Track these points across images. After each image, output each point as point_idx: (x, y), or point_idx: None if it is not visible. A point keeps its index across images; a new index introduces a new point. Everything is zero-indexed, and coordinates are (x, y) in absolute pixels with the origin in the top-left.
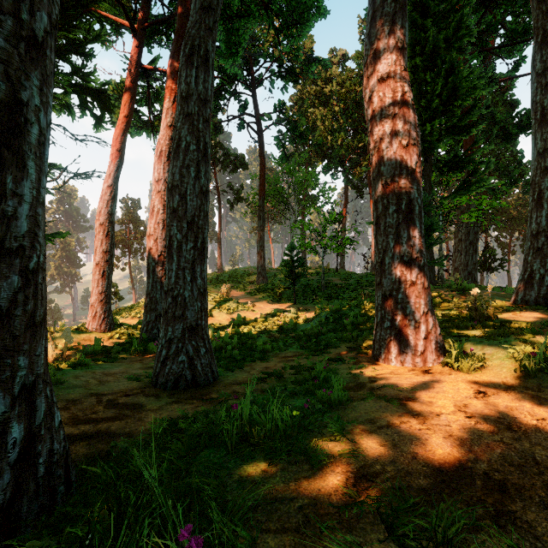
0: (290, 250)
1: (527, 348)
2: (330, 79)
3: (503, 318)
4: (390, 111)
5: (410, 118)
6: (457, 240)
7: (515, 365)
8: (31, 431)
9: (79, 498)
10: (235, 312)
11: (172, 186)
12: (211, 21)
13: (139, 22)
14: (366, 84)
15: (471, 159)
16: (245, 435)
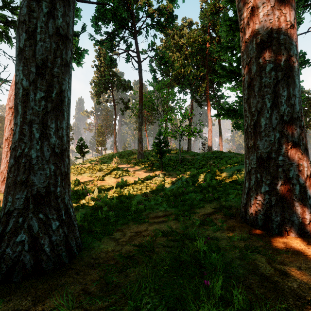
0: (159, 135)
1: None
2: (182, 36)
3: None
4: None
5: None
6: None
7: None
8: None
9: None
10: (121, 177)
11: (19, 22)
12: None
13: None
14: None
15: None
16: None
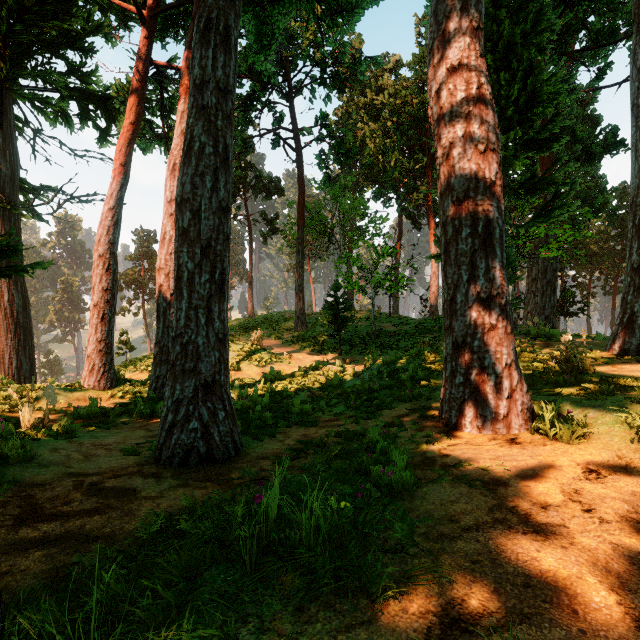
0: (335, 290)
1: None
2: (381, 89)
3: (601, 371)
4: (463, 108)
5: (488, 116)
6: (530, 279)
7: (630, 432)
8: None
9: None
10: (268, 364)
11: (181, 200)
12: None
13: (148, 7)
14: (432, 75)
15: (552, 180)
16: (271, 543)
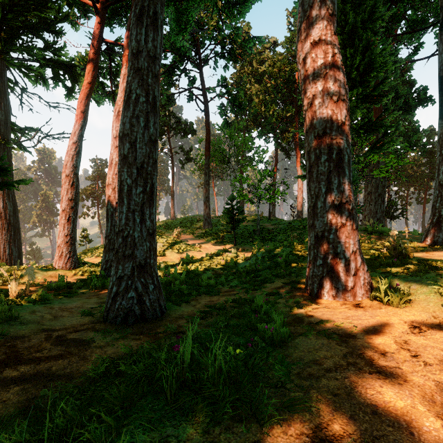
0: (231, 200)
1: None
2: (263, 61)
3: (418, 256)
4: (322, 70)
5: (340, 76)
6: (367, 193)
7: (441, 299)
8: None
9: None
10: (185, 252)
11: (123, 134)
12: None
13: (100, 2)
14: (300, 47)
15: (382, 123)
16: (186, 380)
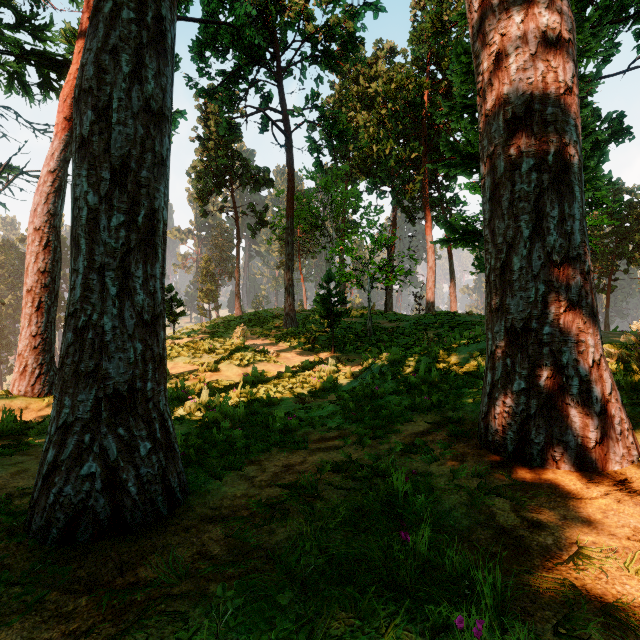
0: (327, 281)
1: None
2: (374, 77)
3: None
4: None
5: None
6: None
7: None
8: None
9: None
10: (251, 364)
11: (80, 91)
12: None
13: None
14: None
15: None
16: None
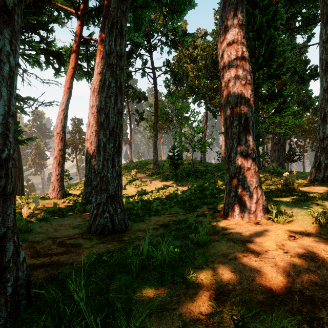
0: (173, 149)
1: (319, 209)
2: (196, 46)
3: (303, 190)
4: (234, 63)
5: (247, 67)
6: (273, 143)
7: (312, 219)
8: (2, 265)
9: (34, 309)
10: (140, 186)
11: (100, 108)
12: (124, 7)
13: (81, 10)
14: (220, 46)
15: (282, 94)
16: (144, 265)
